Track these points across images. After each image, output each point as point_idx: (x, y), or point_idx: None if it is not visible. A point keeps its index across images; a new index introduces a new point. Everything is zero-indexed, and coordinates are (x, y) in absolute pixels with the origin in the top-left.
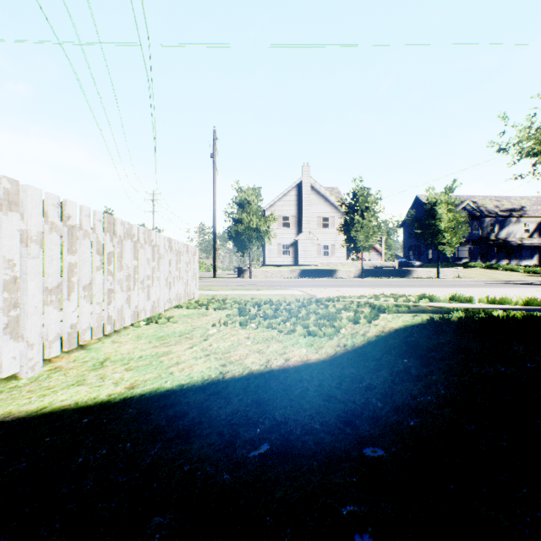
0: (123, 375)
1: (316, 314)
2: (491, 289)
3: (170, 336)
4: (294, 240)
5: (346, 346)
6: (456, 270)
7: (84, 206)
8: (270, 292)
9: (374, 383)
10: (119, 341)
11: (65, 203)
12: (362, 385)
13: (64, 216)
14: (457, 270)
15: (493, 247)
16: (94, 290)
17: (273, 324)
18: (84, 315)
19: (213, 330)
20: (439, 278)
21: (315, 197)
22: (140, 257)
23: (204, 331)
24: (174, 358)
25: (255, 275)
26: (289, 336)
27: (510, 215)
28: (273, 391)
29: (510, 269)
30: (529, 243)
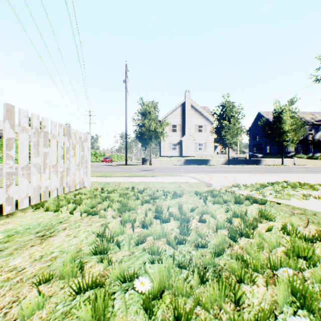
0: None
1: None
2: None
3: None
4: (180, 140)
5: None
6: (293, 159)
7: None
8: (165, 180)
9: None
10: None
11: None
12: None
13: None
14: (294, 160)
15: (310, 144)
16: None
17: None
18: None
19: None
20: (284, 165)
21: (193, 112)
22: None
23: None
24: None
25: (154, 163)
26: None
27: None
28: None
29: None
30: None
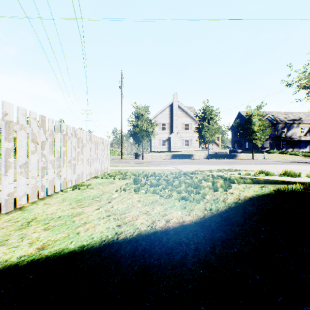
0: (40, 235)
1: (185, 183)
2: (288, 166)
3: (85, 199)
4: (168, 137)
5: (211, 210)
6: (263, 154)
7: (20, 107)
8: (154, 168)
9: (245, 250)
10: (49, 203)
11: (3, 103)
12: (234, 251)
13: (2, 113)
14: (264, 155)
15: (283, 141)
16: (29, 167)
17: (156, 190)
18: (20, 186)
19: (115, 194)
20: (253, 159)
21: (180, 112)
22: (68, 145)
23: (110, 195)
24: (84, 218)
25: (145, 158)
26: (168, 199)
27: (293, 123)
28: (157, 255)
29: (294, 154)
30: (304, 139)
